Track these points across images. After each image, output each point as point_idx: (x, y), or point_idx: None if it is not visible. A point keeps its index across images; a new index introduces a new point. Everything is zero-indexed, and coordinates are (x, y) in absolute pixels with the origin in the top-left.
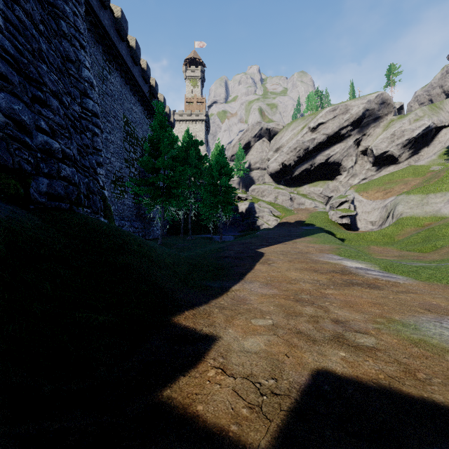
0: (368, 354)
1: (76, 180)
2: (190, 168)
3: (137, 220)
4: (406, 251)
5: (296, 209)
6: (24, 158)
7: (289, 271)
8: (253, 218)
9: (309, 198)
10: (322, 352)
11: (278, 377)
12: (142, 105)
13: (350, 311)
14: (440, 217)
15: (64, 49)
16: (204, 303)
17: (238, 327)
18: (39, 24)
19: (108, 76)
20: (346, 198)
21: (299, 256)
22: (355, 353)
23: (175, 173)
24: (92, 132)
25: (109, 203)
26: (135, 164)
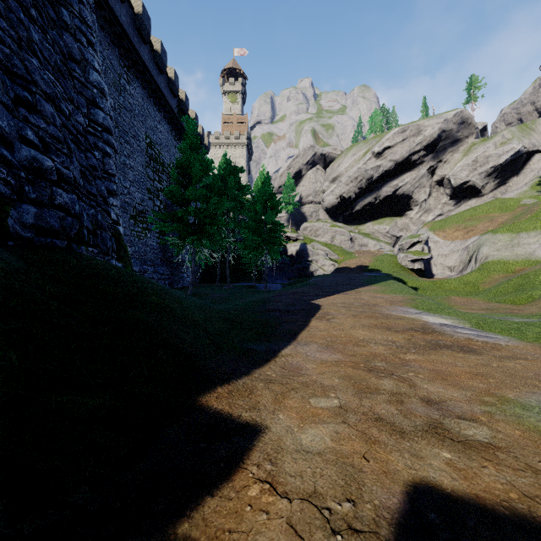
0: (485, 455)
1: (77, 210)
2: (228, 201)
3: (162, 265)
4: (495, 303)
5: (357, 251)
6: (1, 178)
7: (354, 329)
8: (305, 262)
9: (372, 238)
10: (416, 452)
11: (356, 498)
12: (169, 123)
13: (444, 386)
14: (534, 260)
15: (65, 44)
16: (244, 374)
17: (292, 411)
18: (30, 8)
19: (126, 86)
20: (418, 238)
21: (365, 309)
22: (465, 454)
23: (209, 206)
24: (103, 152)
25: (128, 244)
26: (161, 196)
